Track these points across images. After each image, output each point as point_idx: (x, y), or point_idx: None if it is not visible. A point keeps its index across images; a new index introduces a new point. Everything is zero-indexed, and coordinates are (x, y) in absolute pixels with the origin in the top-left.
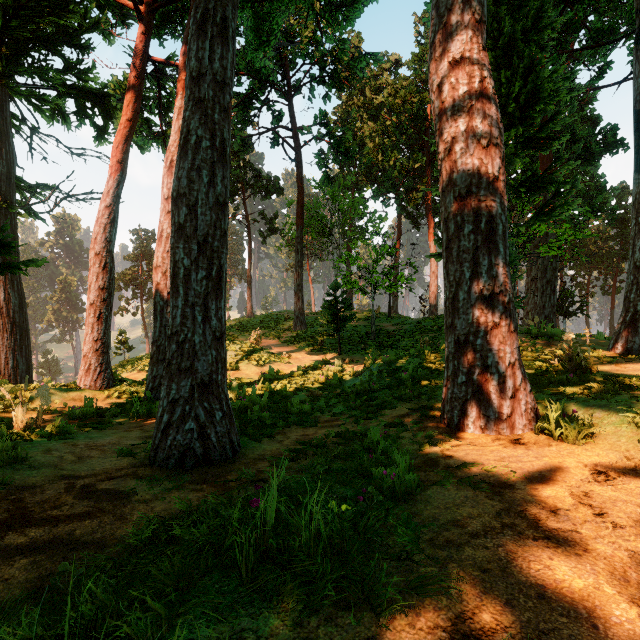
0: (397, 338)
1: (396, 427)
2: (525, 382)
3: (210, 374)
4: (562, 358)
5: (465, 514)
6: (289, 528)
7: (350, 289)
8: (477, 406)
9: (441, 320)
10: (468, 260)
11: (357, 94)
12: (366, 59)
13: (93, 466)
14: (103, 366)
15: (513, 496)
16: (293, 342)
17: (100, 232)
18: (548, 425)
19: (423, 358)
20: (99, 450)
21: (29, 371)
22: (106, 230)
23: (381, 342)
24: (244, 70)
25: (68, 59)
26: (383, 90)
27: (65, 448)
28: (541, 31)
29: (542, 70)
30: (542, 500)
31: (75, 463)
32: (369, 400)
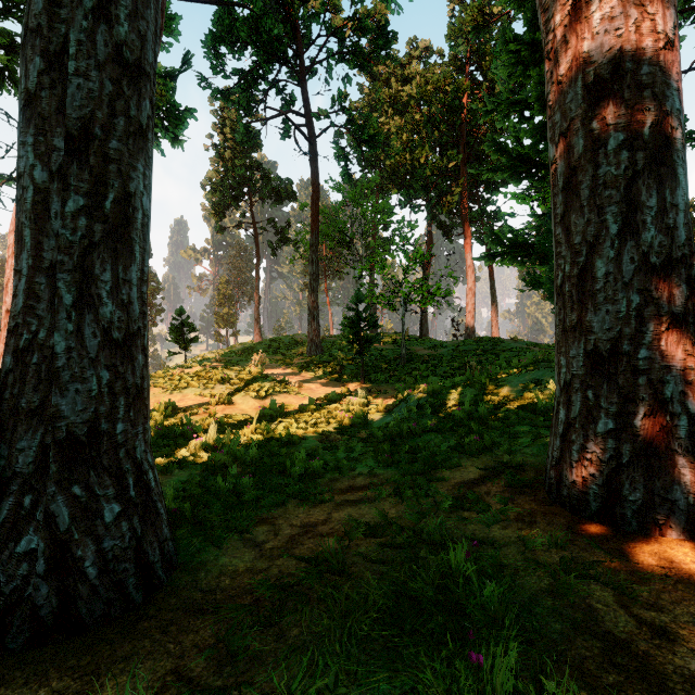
0: (433, 364)
1: (475, 512)
2: None
3: (92, 420)
4: None
5: None
6: None
7: (373, 310)
8: (646, 479)
9: (485, 342)
10: (616, 199)
11: (381, 86)
12: None
13: None
14: None
15: None
16: (306, 369)
17: None
18: None
19: (479, 387)
20: None
21: None
22: None
23: (414, 368)
24: (246, 38)
25: None
26: (411, 81)
27: None
28: None
29: None
30: None
31: None
32: (412, 451)
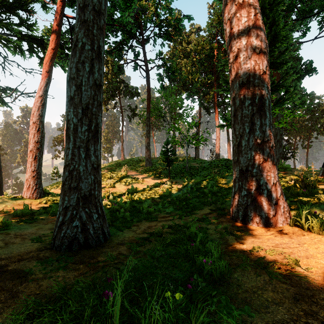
0: (200, 170)
1: (204, 221)
2: (282, 195)
3: (90, 190)
4: (297, 180)
5: (270, 299)
6: (133, 319)
7: (174, 145)
8: (254, 209)
9: (222, 161)
10: (248, 121)
11: (178, 45)
12: (184, 18)
13: (12, 250)
14: (37, 185)
15: (298, 279)
16: (145, 172)
17: (36, 110)
18: (301, 222)
19: (215, 181)
20: (21, 238)
21: (1, 188)
22: (39, 109)
23: (191, 172)
24: (119, 29)
25: (21, 18)
26: (191, 43)
27: (0, 237)
28: (278, 4)
29: (279, 24)
30: (322, 284)
31: (1, 248)
32: (187, 204)
